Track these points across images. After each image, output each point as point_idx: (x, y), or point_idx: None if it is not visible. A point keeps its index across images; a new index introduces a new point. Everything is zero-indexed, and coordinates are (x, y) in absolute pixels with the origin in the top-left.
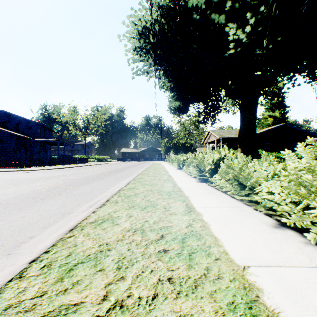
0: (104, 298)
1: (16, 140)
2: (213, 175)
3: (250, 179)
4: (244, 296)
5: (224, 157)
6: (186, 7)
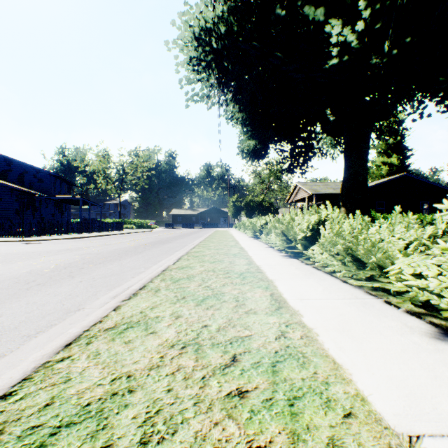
0: None
1: (16, 196)
2: (308, 247)
3: (375, 253)
4: None
5: (325, 220)
6: None
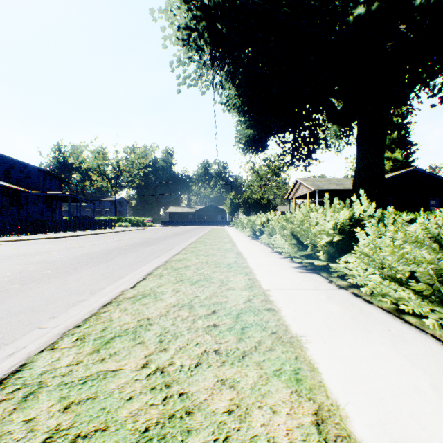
0: None
1: None
2: (334, 257)
3: None
4: None
5: (359, 218)
6: None
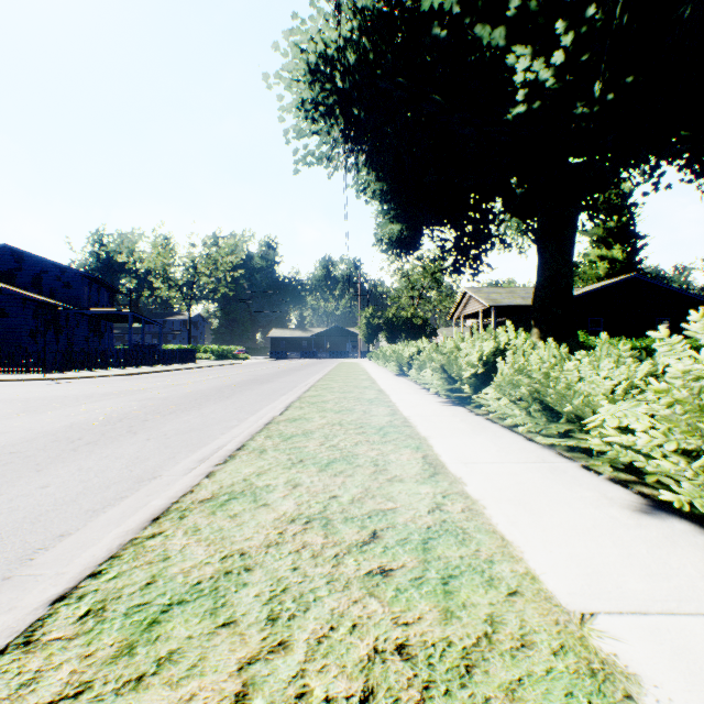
0: (238, 702)
1: (35, 310)
2: (481, 389)
3: (571, 398)
4: (596, 697)
5: (506, 349)
6: (417, 10)
